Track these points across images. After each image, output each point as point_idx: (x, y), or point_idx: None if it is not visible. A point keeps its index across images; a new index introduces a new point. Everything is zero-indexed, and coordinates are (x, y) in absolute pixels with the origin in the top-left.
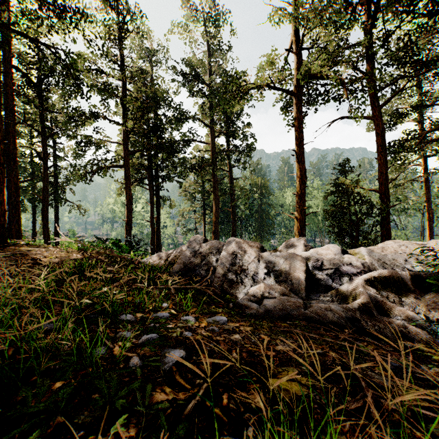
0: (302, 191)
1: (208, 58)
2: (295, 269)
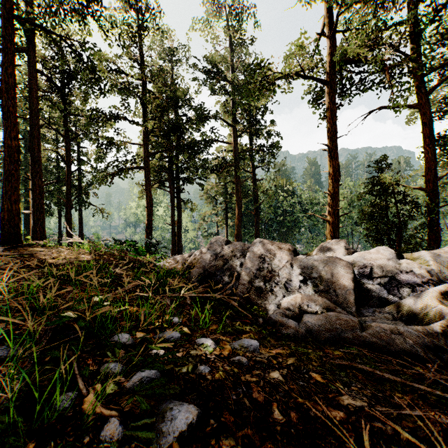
0: (335, 190)
1: (231, 54)
2: (339, 276)
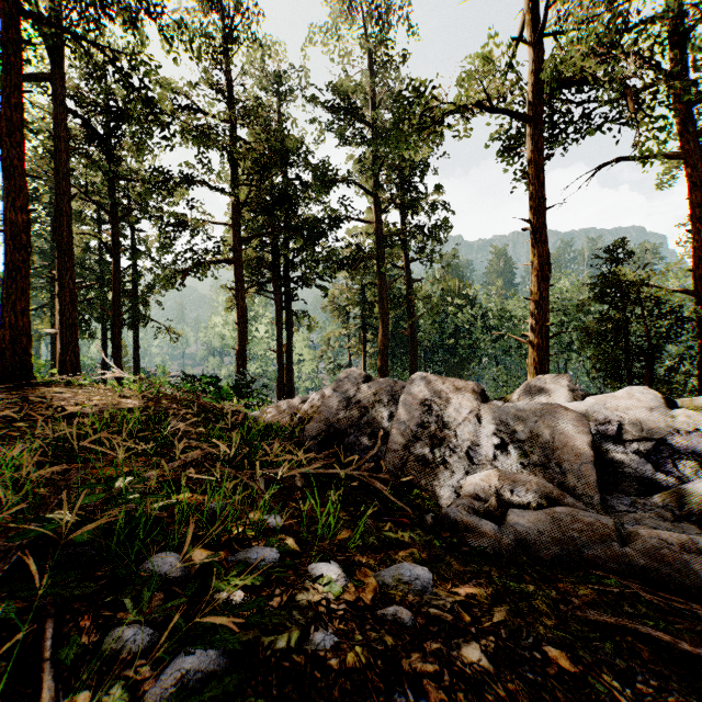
0: (543, 294)
1: (371, 79)
2: (564, 438)
